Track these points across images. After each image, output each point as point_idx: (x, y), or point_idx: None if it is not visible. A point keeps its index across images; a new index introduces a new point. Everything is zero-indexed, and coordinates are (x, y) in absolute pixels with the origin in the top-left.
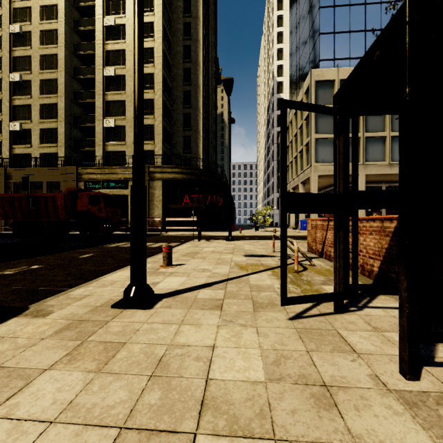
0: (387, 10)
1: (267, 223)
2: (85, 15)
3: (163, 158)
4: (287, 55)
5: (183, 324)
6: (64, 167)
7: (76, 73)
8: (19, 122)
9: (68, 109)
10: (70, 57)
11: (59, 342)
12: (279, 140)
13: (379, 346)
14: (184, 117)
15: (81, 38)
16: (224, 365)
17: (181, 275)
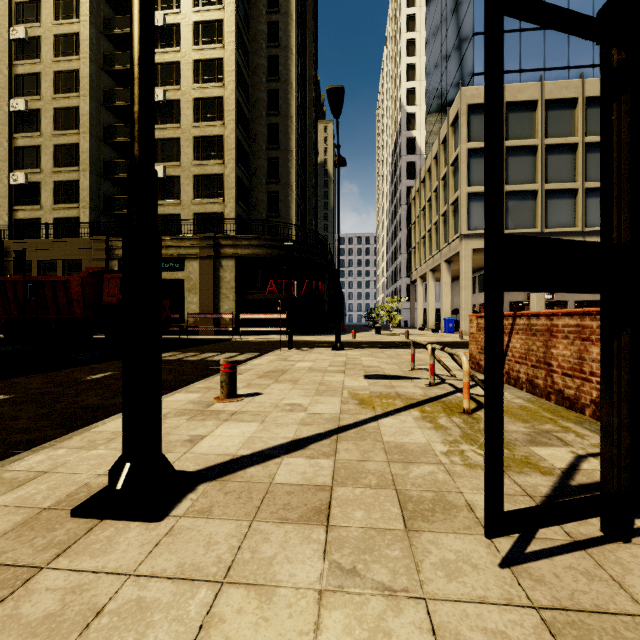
0: None
1: (394, 323)
2: (121, 12)
3: (236, 225)
4: (422, 74)
5: (228, 583)
6: (88, 239)
7: (107, 99)
8: (23, 171)
9: (96, 151)
10: (98, 74)
11: None
12: (410, 198)
13: None
14: (268, 163)
15: (115, 46)
16: None
17: (250, 420)
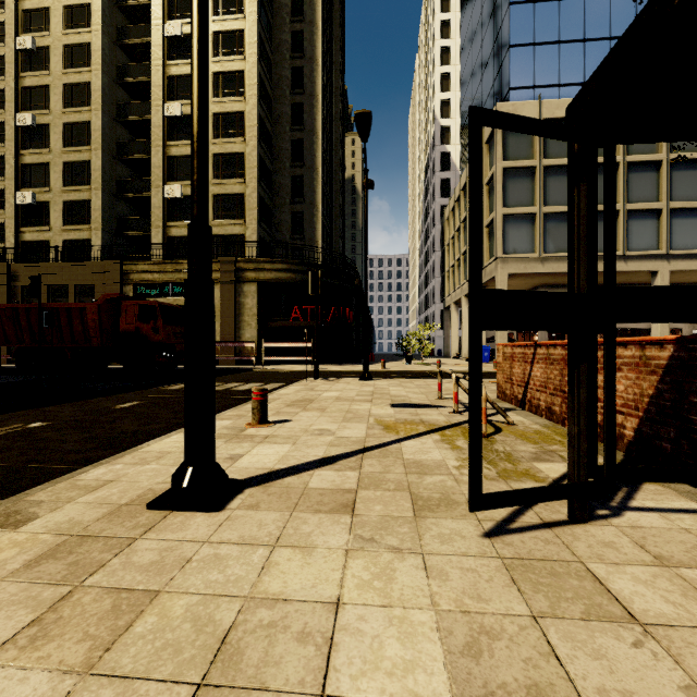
0: (621, 6)
1: (426, 352)
2: (135, 20)
3: (258, 248)
4: (457, 84)
5: (279, 546)
6: (101, 262)
7: (121, 113)
8: (30, 190)
9: (109, 169)
10: (111, 86)
11: (25, 591)
12: (444, 218)
13: (682, 604)
14: (292, 182)
15: (129, 57)
16: (360, 656)
17: (282, 442)
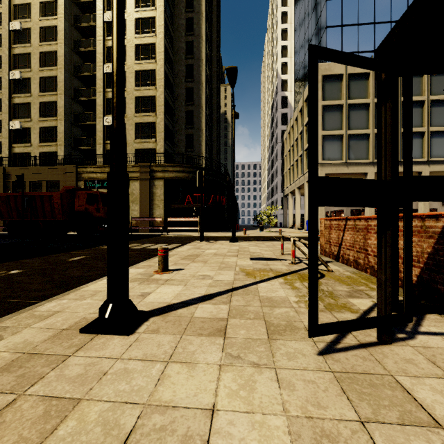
0: (398, 1)
1: (272, 224)
2: (86, 11)
3: (164, 157)
4: (292, 52)
5: (171, 362)
6: (63, 166)
7: (76, 70)
8: (18, 120)
9: (69, 106)
10: (70, 54)
11: None
12: (283, 138)
13: None
14: (186, 114)
15: (81, 35)
16: None
17: (177, 284)
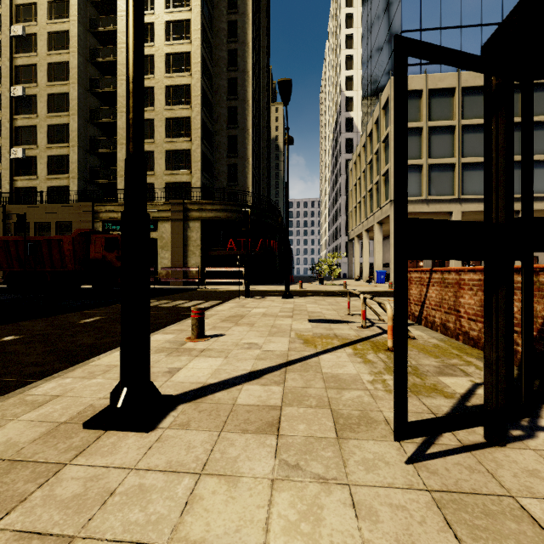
0: None
1: (334, 275)
2: (104, 13)
3: (201, 192)
4: (358, 64)
5: (205, 474)
6: (76, 204)
7: (93, 86)
8: (21, 147)
9: (83, 130)
10: (85, 65)
11: None
12: (348, 169)
13: None
14: (229, 140)
15: (99, 42)
16: None
17: (216, 355)
